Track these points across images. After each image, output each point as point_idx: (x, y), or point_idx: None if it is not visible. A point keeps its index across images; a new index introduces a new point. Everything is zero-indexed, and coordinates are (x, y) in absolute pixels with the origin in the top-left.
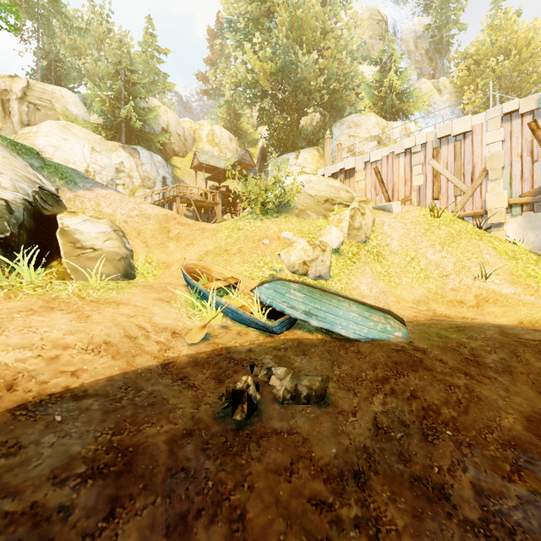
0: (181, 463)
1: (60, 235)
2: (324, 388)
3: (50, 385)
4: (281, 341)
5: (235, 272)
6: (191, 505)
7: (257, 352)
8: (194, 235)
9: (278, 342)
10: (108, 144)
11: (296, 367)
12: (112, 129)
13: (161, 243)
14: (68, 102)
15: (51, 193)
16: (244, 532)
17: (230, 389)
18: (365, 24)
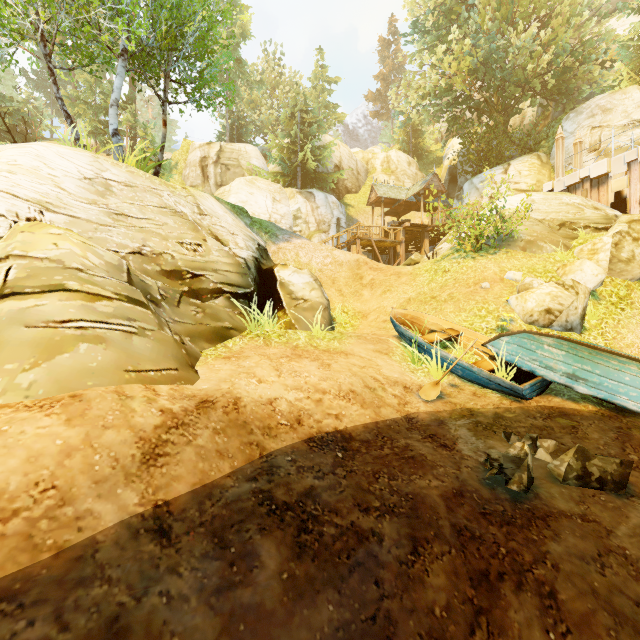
0: (462, 522)
1: (280, 287)
2: (624, 473)
3: (324, 425)
4: (534, 409)
5: (453, 323)
6: (489, 566)
7: (506, 418)
8: (390, 281)
9: (530, 409)
10: (286, 191)
11: (566, 442)
12: (289, 176)
13: (354, 291)
14: (251, 157)
15: (264, 248)
16: (559, 612)
17: (492, 455)
18: None
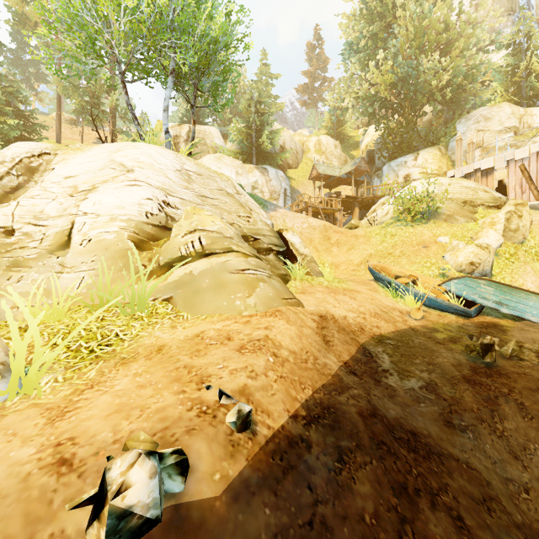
0: (467, 377)
1: (291, 246)
2: None
3: (374, 331)
4: (478, 323)
5: (412, 271)
6: (489, 394)
7: (465, 328)
8: (351, 241)
9: (476, 323)
10: (246, 167)
11: (503, 339)
12: (247, 154)
13: (325, 248)
14: (214, 137)
15: None
16: (527, 410)
17: (469, 345)
18: (498, 12)
